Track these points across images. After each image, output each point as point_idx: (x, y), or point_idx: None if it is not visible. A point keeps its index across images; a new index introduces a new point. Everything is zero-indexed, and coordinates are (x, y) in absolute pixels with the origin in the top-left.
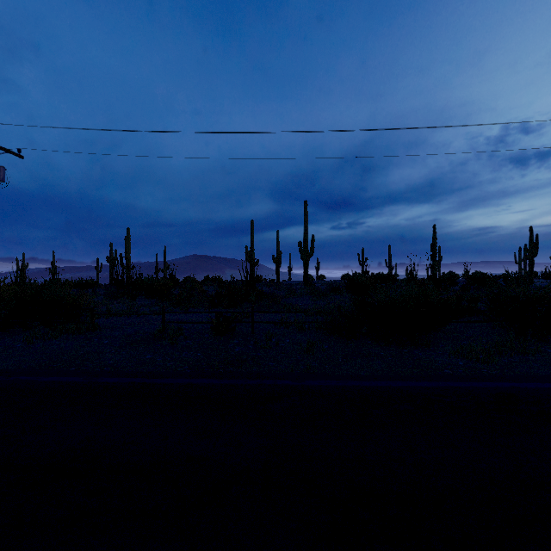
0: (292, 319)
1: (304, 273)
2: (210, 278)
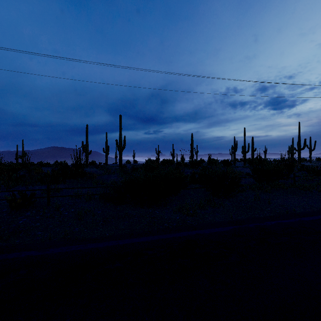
0: (91, 191)
1: (119, 159)
2: (59, 162)
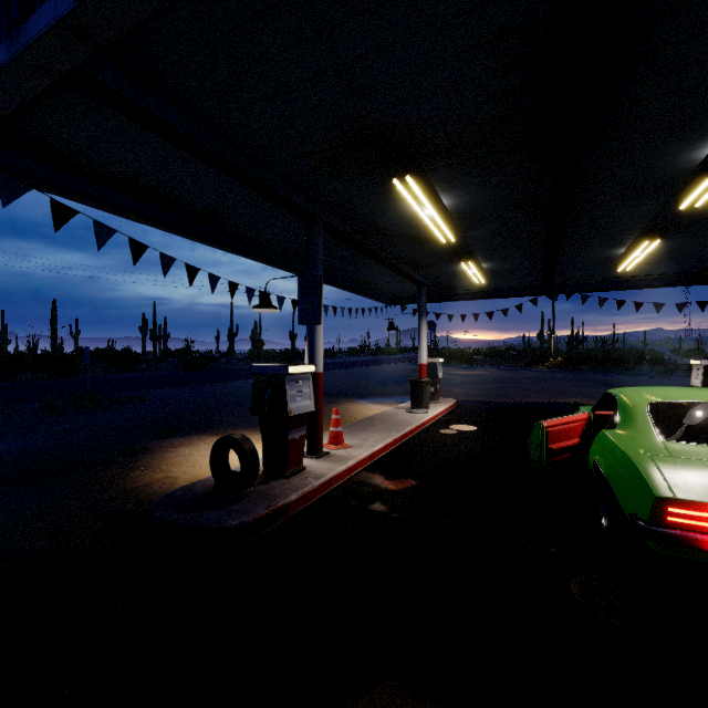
0: None
1: None
2: None
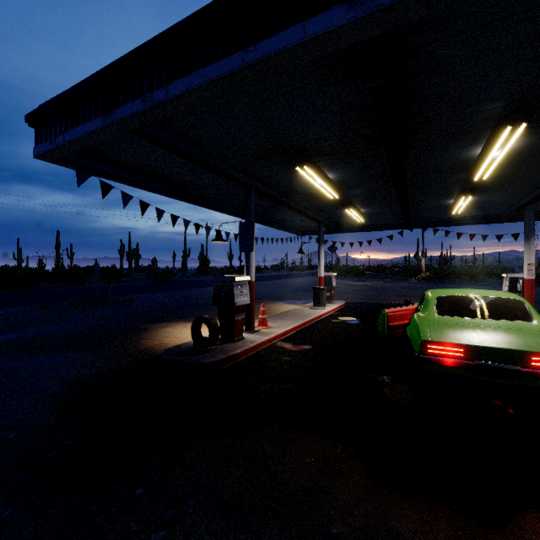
0: None
1: None
2: None
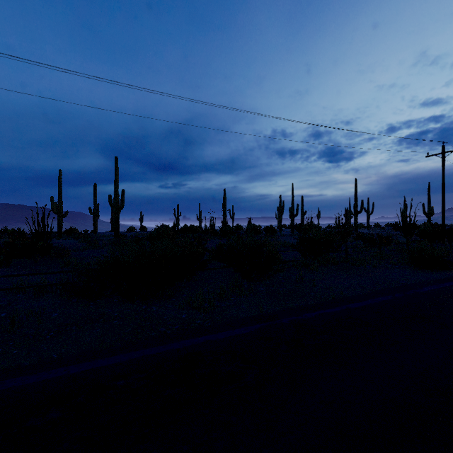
0: (52, 279)
1: (114, 225)
2: (9, 230)
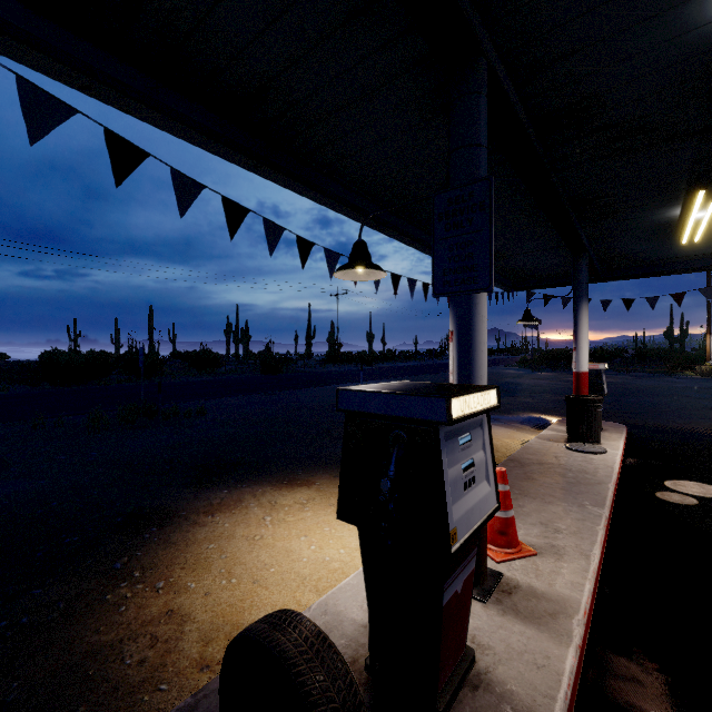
0: None
1: None
2: None
